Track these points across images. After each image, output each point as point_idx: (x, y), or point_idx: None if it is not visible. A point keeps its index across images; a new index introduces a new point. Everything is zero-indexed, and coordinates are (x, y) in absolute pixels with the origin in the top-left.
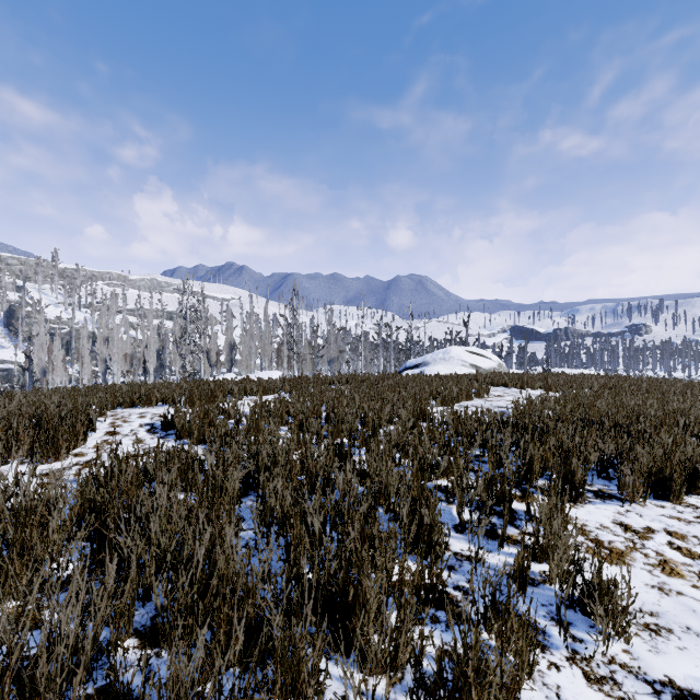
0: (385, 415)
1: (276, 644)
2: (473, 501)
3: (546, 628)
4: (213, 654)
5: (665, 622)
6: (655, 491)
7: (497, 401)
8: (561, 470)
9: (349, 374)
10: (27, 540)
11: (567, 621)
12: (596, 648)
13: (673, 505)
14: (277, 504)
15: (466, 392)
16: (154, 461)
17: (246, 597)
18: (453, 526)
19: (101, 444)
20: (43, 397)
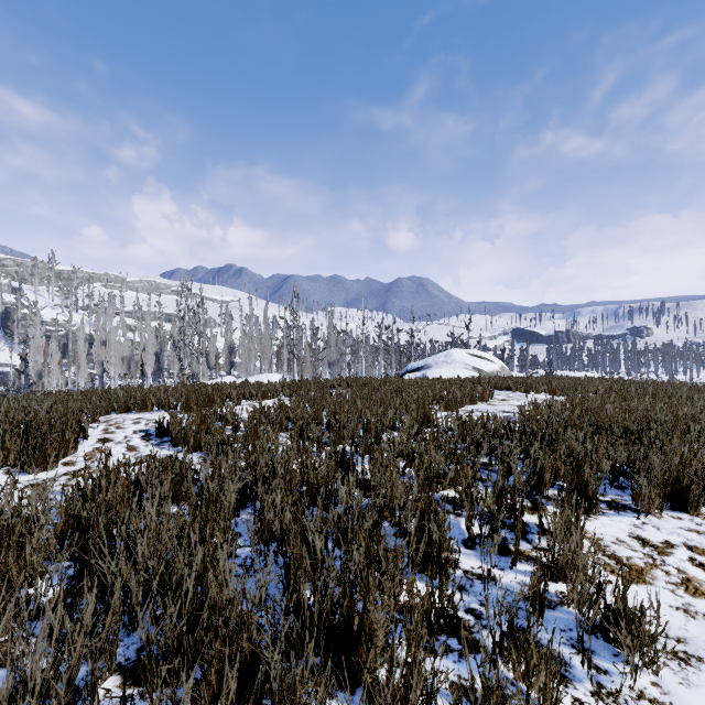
0: (388, 420)
1: (273, 688)
2: (483, 515)
3: (567, 657)
4: (204, 697)
5: (694, 650)
6: (671, 502)
7: (501, 406)
8: (573, 480)
9: (350, 378)
10: (2, 565)
11: (588, 649)
12: (622, 680)
13: (690, 517)
14: (275, 520)
15: (470, 396)
16: (147, 471)
17: (241, 631)
18: (462, 541)
19: (92, 452)
20: (33, 402)
